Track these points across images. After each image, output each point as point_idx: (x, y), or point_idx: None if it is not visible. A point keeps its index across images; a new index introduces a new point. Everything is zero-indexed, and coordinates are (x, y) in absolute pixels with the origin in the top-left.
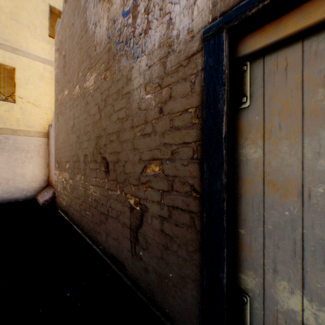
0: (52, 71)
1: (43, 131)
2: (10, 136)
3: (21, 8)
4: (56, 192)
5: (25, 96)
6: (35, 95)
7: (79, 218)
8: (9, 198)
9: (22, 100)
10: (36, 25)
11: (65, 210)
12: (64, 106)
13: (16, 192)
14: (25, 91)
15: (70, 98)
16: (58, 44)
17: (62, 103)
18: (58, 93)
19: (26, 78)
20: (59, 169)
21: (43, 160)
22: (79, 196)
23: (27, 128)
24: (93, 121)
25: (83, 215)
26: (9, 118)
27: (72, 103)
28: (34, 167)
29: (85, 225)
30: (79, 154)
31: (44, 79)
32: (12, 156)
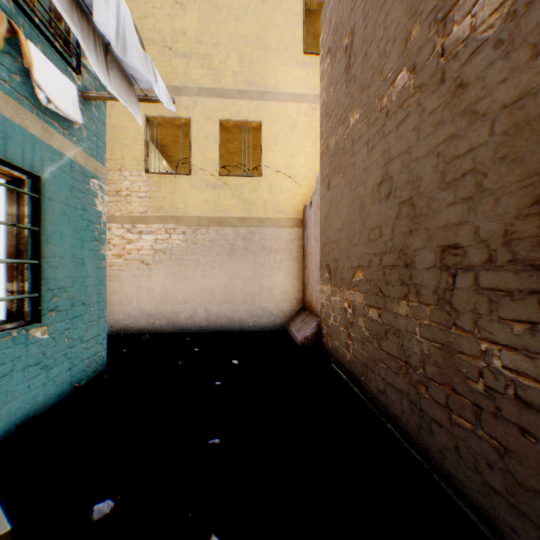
0: (308, 113)
1: (296, 216)
2: (255, 229)
3: (268, 26)
4: (323, 326)
5: (272, 164)
6: (285, 159)
7: (412, 416)
8: (254, 324)
9: (269, 171)
10: (286, 43)
11: (350, 371)
12: (348, 151)
13: (262, 315)
14: (272, 156)
15: (368, 124)
16: (329, 41)
17: (341, 148)
18: (327, 135)
19: (273, 135)
20: (330, 282)
21: (295, 265)
22: (410, 357)
23: (274, 214)
24: (504, 127)
25: (433, 417)
26: (254, 202)
27: (379, 130)
28: (284, 277)
29: (442, 449)
30: (410, 247)
31: (297, 130)
32: (258, 260)
